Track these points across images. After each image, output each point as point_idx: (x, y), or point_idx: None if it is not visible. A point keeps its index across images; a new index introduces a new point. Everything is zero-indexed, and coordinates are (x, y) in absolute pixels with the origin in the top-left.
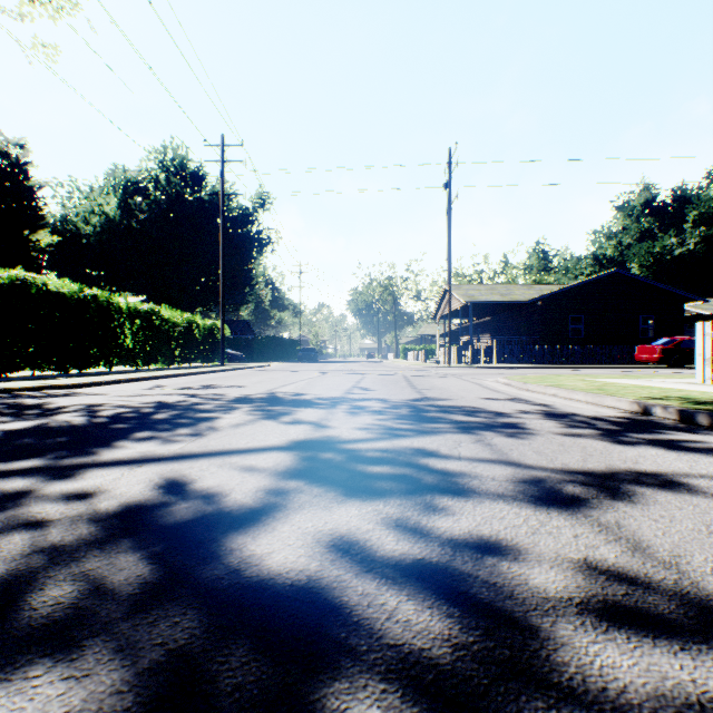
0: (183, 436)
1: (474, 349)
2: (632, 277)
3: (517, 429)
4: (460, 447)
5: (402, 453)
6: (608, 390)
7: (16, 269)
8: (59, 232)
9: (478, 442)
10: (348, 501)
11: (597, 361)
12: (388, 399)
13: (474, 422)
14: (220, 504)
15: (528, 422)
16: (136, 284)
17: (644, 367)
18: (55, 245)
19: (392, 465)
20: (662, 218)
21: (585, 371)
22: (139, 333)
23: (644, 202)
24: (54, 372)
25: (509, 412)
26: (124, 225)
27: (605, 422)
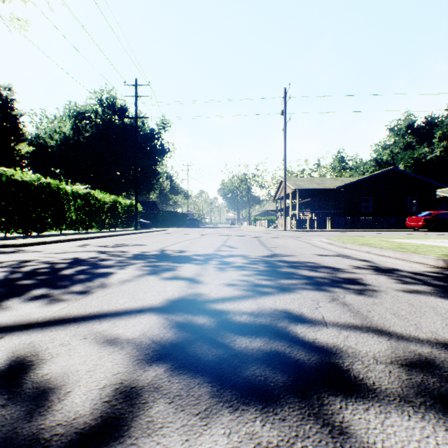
0: (71, 294)
1: (300, 219)
2: (402, 173)
3: (359, 285)
4: (320, 307)
5: (268, 317)
6: (409, 248)
7: (5, 167)
8: (34, 144)
9: (334, 301)
10: (214, 412)
11: (381, 227)
12: (247, 255)
13: (320, 278)
14: (44, 419)
15: (364, 278)
16: (83, 178)
17: (412, 230)
18: (31, 153)
19: (261, 334)
20: (419, 136)
21: (375, 233)
22: (80, 208)
23: (407, 125)
24: (22, 234)
25: (343, 267)
26: (75, 140)
27: (426, 277)
